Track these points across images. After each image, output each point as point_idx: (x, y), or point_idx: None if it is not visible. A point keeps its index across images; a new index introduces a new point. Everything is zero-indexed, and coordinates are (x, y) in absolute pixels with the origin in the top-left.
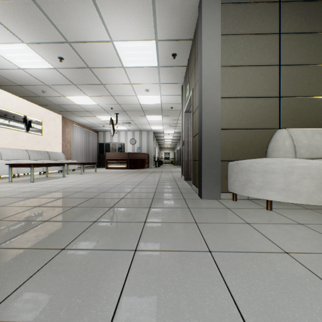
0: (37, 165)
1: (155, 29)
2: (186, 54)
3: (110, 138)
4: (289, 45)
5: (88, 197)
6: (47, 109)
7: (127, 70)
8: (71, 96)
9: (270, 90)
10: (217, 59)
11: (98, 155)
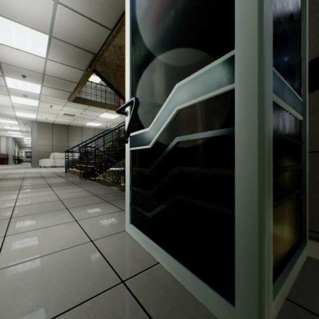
0: None
1: (18, 121)
2: (31, 124)
3: None
4: (55, 135)
5: None
6: None
7: (2, 122)
8: None
9: (51, 144)
10: (36, 136)
11: None
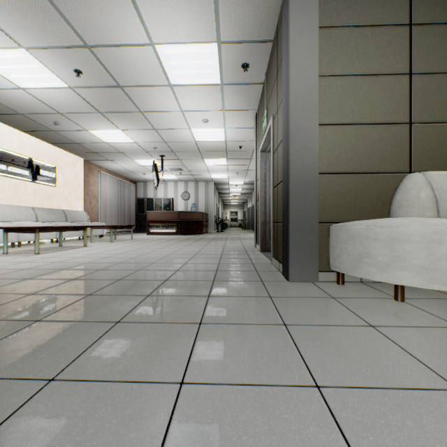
0: (45, 229)
1: (217, 24)
2: (263, 65)
3: (153, 191)
4: (425, 43)
5: (115, 279)
6: (62, 150)
7: (176, 89)
8: (96, 130)
9: (396, 112)
10: (313, 65)
11: (136, 215)
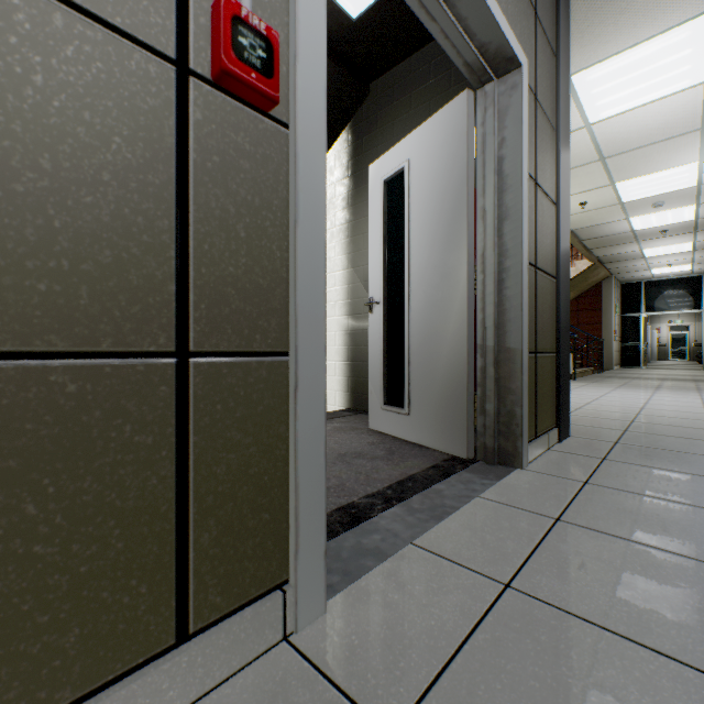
0: None
1: None
2: None
3: None
4: None
5: None
6: None
7: None
8: None
9: None
10: None
11: None
